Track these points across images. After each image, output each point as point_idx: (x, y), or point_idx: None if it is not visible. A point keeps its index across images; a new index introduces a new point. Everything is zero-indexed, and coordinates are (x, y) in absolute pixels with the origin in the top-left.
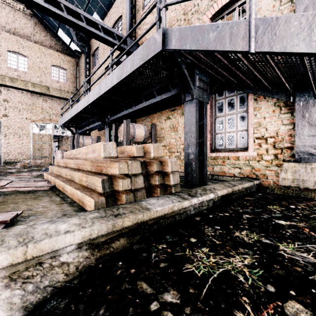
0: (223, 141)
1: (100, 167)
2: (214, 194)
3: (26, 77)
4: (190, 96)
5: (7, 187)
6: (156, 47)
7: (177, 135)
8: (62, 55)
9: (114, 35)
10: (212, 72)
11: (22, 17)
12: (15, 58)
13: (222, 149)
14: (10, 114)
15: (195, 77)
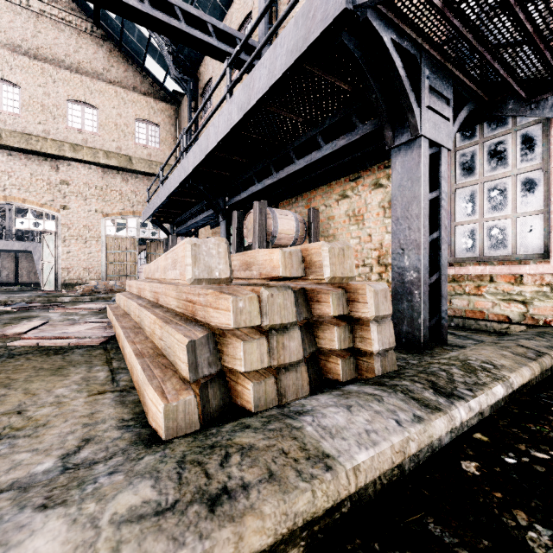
0: (476, 240)
1: (193, 304)
2: (503, 386)
3: (96, 142)
4: (409, 131)
5: (24, 337)
6: (329, 7)
7: (363, 230)
8: (153, 100)
9: (236, 42)
10: (459, 75)
11: (90, 42)
12: (78, 111)
13: (474, 259)
14: (71, 204)
15: (421, 84)
